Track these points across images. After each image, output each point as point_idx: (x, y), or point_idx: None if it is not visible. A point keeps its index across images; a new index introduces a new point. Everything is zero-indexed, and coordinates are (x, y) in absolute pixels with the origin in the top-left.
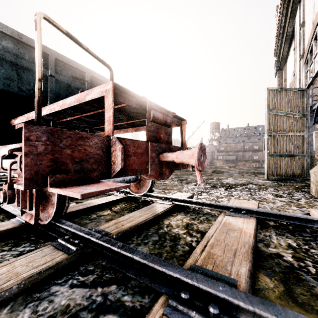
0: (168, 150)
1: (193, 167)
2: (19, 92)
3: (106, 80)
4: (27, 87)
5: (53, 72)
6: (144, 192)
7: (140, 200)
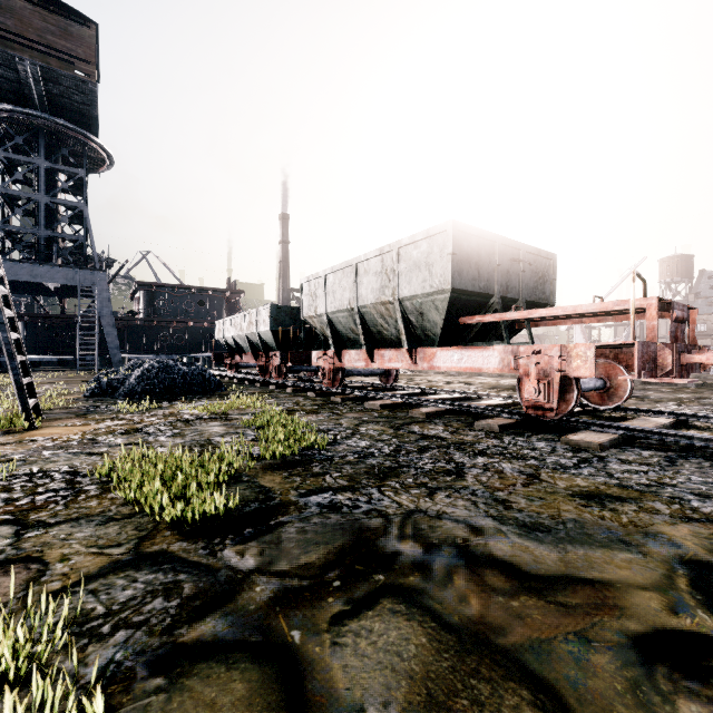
0: (685, 350)
1: None
2: (479, 290)
3: (538, 251)
4: (483, 284)
5: (500, 261)
6: (616, 403)
7: (604, 415)
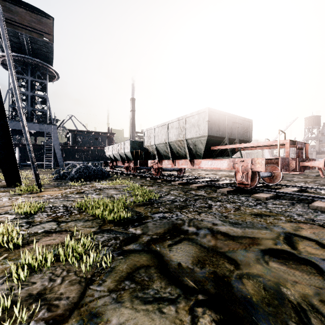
0: (302, 160)
1: (318, 168)
2: (219, 136)
3: (244, 119)
4: (221, 133)
5: (228, 123)
6: (276, 182)
7: (272, 187)
